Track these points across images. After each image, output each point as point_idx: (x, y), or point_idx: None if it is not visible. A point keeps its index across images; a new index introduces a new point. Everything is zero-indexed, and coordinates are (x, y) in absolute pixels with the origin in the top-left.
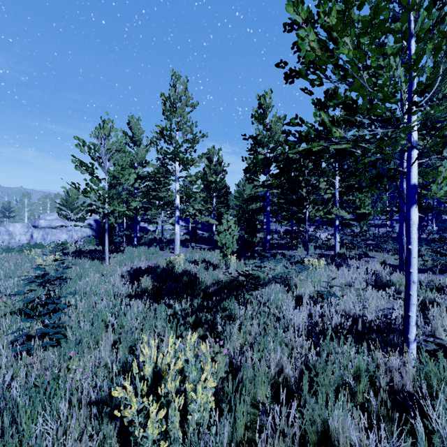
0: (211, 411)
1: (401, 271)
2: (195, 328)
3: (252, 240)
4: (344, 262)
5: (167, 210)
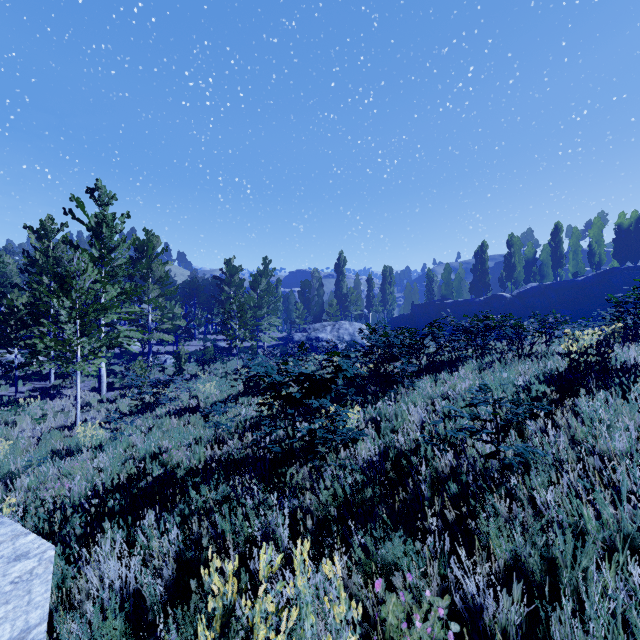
0: (8, 453)
1: (100, 393)
2: None
3: None
4: (59, 394)
5: None
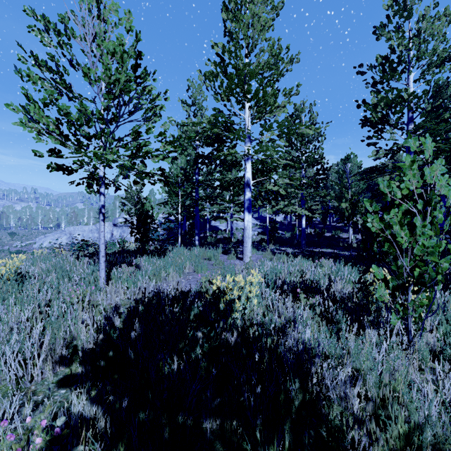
0: None
1: None
2: None
3: None
4: None
5: (237, 203)
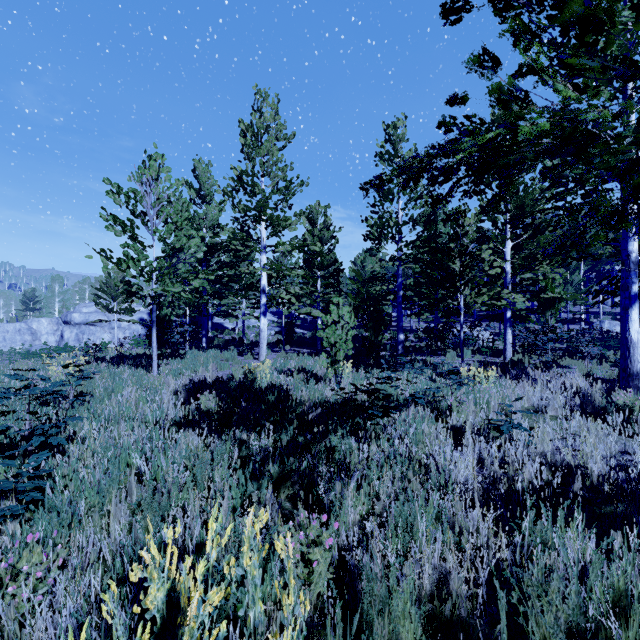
0: None
1: (624, 388)
2: (279, 483)
3: (376, 340)
4: (524, 375)
5: (250, 298)
